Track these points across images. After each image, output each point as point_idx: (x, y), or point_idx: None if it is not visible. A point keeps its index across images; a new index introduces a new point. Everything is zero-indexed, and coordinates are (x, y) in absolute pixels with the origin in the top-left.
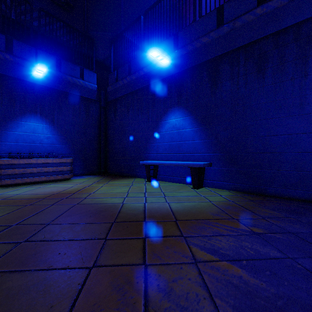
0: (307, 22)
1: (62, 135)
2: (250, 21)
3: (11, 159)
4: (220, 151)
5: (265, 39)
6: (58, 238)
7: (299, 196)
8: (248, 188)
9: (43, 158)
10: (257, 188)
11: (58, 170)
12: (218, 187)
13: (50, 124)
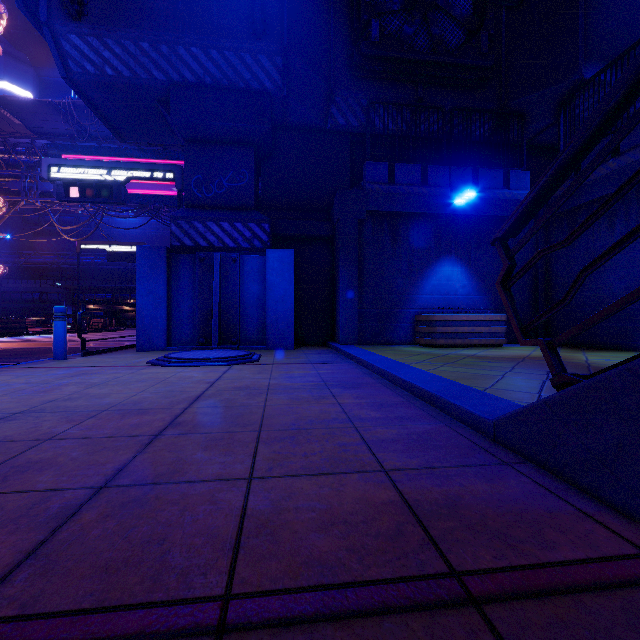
0: None
1: (479, 281)
2: None
3: (444, 314)
4: None
5: None
6: None
7: None
8: None
9: (474, 314)
10: None
11: (490, 332)
12: None
13: (465, 267)
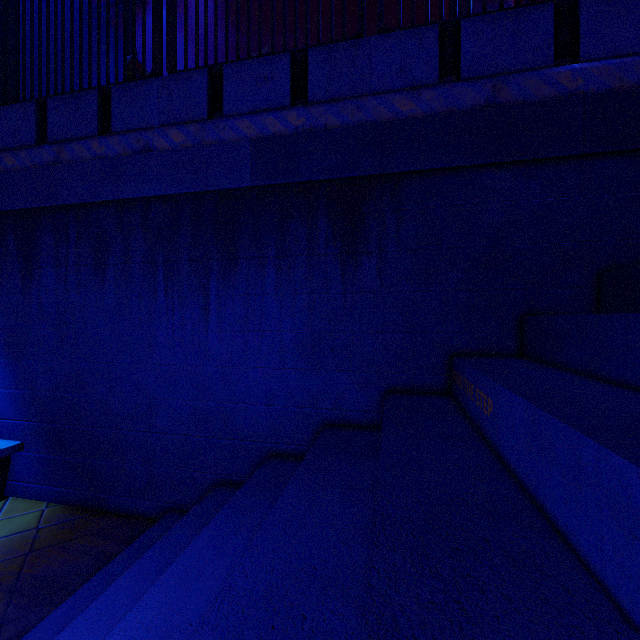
0: (157, 201)
1: None
2: (84, 159)
3: None
4: (39, 418)
5: (106, 206)
6: None
7: (148, 512)
8: (83, 498)
9: None
10: (95, 499)
11: None
12: (34, 497)
13: None
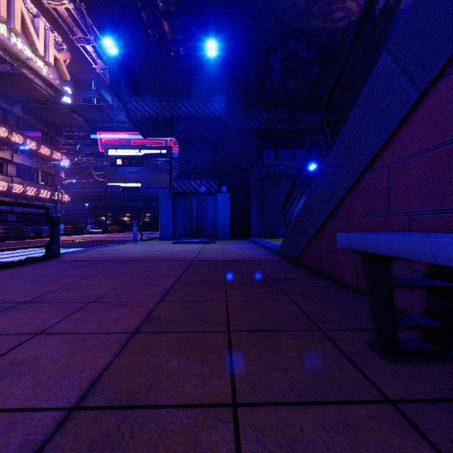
0: None
1: None
2: None
3: None
4: None
5: None
6: None
7: None
8: None
9: None
10: None
11: None
12: None
13: None
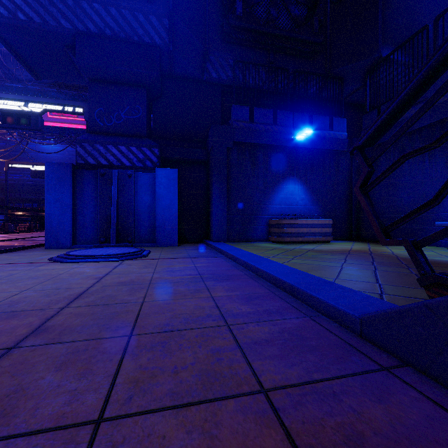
0: None
1: (313, 195)
2: None
3: (290, 219)
4: None
5: None
6: (436, 270)
7: None
8: None
9: (311, 219)
10: None
11: (322, 232)
12: None
13: (304, 185)
